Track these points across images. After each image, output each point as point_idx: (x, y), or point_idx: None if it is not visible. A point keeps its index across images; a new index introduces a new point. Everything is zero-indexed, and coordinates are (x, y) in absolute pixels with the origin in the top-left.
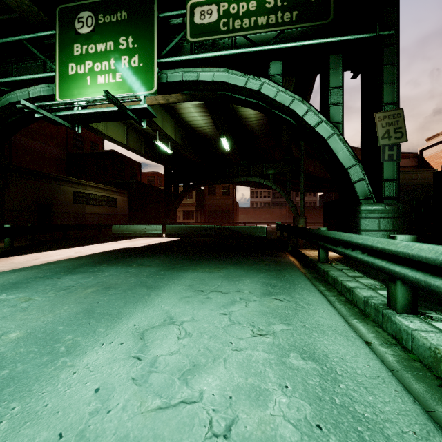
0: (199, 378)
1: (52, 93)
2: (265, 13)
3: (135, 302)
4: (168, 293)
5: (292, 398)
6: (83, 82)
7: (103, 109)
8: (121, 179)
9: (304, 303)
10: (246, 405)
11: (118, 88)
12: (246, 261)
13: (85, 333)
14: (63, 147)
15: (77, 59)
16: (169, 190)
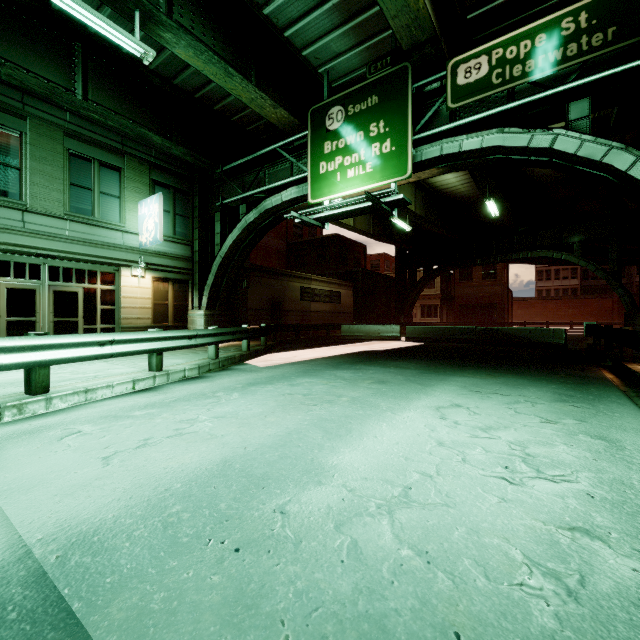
0: (496, 432)
1: (302, 194)
2: (560, 44)
3: (416, 392)
4: (443, 390)
5: (575, 449)
6: (333, 179)
7: (357, 206)
8: (343, 268)
9: (608, 412)
10: (535, 445)
11: (368, 179)
12: (531, 372)
13: (392, 404)
14: (283, 237)
15: (327, 157)
16: (403, 278)
